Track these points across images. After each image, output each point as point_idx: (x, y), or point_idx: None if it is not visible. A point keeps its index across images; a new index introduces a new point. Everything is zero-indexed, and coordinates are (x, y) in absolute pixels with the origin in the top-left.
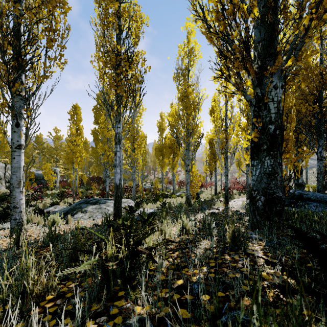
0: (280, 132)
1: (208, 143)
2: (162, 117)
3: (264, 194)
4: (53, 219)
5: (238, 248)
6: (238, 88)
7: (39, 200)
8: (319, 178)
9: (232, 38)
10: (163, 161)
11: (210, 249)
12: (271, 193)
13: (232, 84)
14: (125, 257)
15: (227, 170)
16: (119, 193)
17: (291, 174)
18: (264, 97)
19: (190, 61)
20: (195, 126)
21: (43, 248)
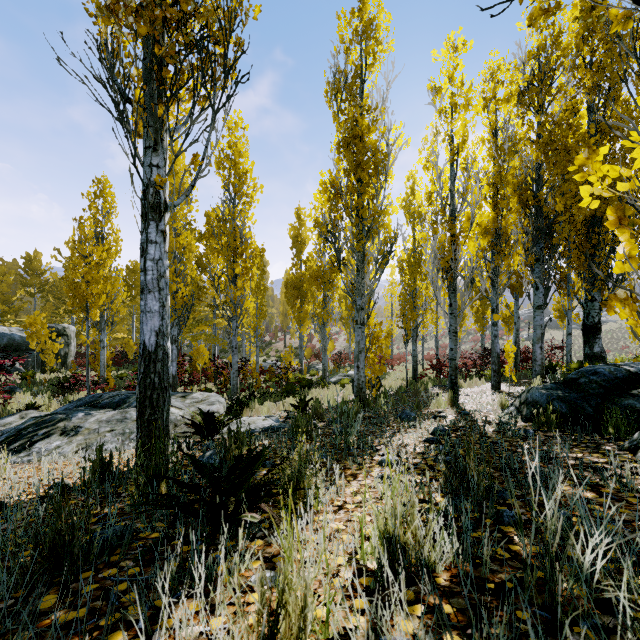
0: None
1: (399, 269)
2: (300, 216)
3: None
4: None
5: None
6: None
7: None
8: None
9: None
10: (302, 311)
11: None
12: None
13: None
14: None
15: (454, 320)
16: (155, 378)
17: None
18: None
19: (366, 53)
20: (379, 212)
21: None
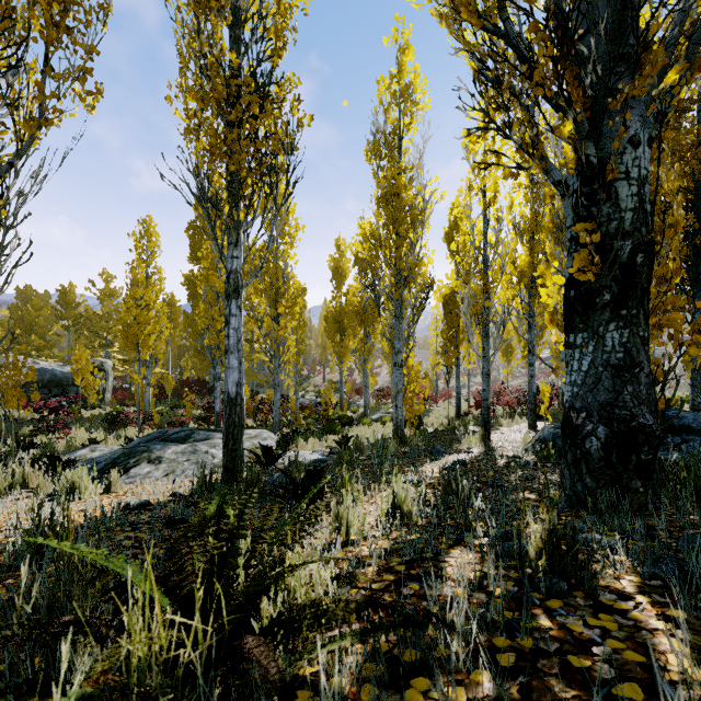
0: (646, 258)
1: (442, 304)
2: (340, 248)
3: (606, 421)
4: (70, 482)
5: (570, 585)
6: (533, 152)
7: (58, 432)
8: (697, 380)
9: (529, 1)
10: (342, 345)
11: (481, 585)
12: (626, 417)
13: (517, 142)
14: (209, 654)
15: (487, 363)
16: (236, 418)
17: (673, 368)
18: (604, 168)
19: (404, 114)
20: (416, 264)
21: (8, 574)
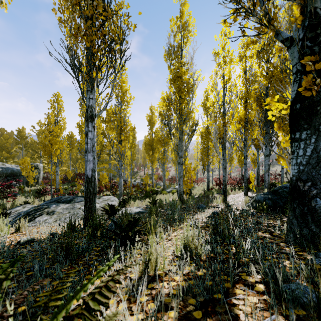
0: None
1: (200, 136)
2: (152, 110)
3: None
4: None
5: None
6: (268, 22)
7: (9, 198)
8: None
9: None
10: (153, 156)
11: None
12: None
13: (258, 17)
14: None
15: (225, 162)
16: (91, 189)
17: None
18: None
19: (183, 37)
20: (189, 112)
21: None
